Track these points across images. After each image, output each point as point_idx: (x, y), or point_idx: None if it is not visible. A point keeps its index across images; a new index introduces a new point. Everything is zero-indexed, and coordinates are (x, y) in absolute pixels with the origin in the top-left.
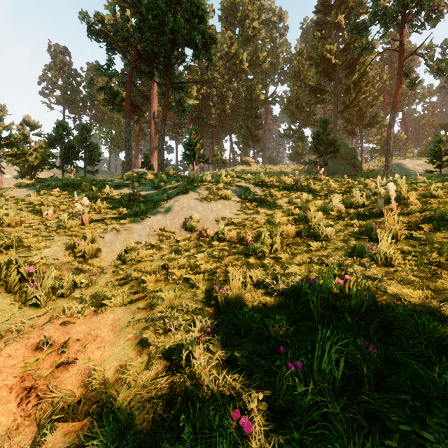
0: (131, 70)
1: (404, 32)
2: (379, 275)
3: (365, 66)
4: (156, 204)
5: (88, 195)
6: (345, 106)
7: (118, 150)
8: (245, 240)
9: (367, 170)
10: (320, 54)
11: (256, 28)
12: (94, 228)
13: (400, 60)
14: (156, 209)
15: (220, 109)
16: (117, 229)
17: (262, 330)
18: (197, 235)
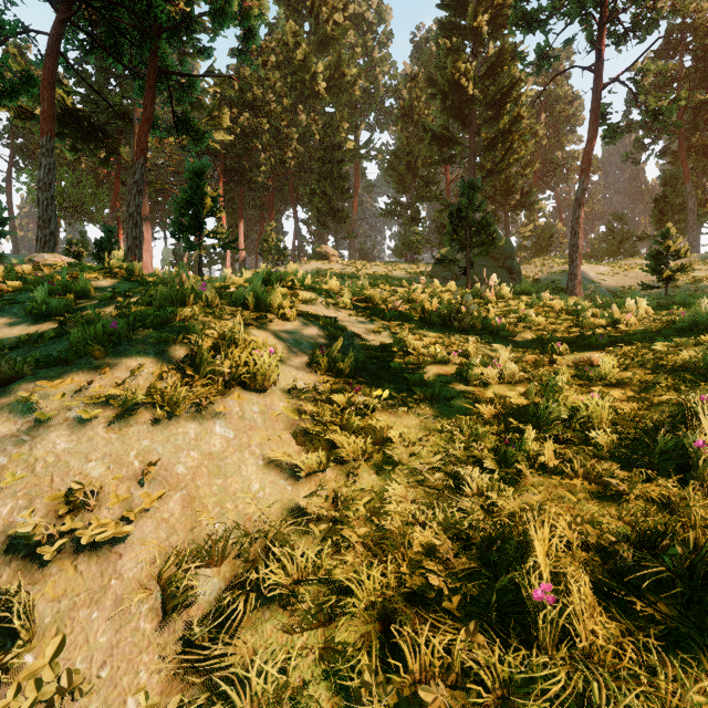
0: (57, 25)
1: (604, 38)
2: None
3: (519, 107)
4: None
5: None
6: (487, 170)
7: (74, 218)
8: None
9: (528, 279)
10: (450, 76)
11: (340, 24)
12: None
13: (597, 88)
14: None
15: (275, 158)
16: None
17: None
18: None
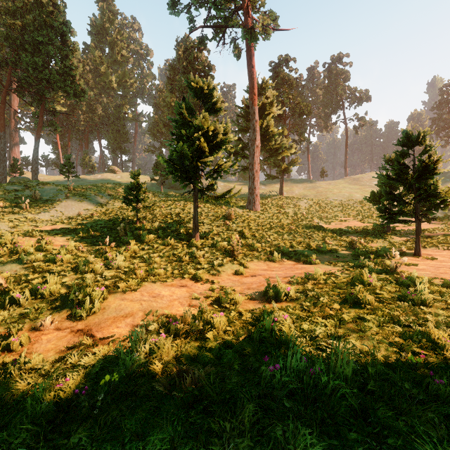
0: (5, 93)
1: None
2: (118, 218)
3: None
4: (55, 202)
5: (4, 196)
6: None
7: None
8: (94, 214)
9: None
10: (170, 103)
11: (125, 56)
12: (35, 210)
13: None
14: (57, 205)
15: (89, 117)
16: (45, 211)
17: (92, 224)
18: (77, 214)
